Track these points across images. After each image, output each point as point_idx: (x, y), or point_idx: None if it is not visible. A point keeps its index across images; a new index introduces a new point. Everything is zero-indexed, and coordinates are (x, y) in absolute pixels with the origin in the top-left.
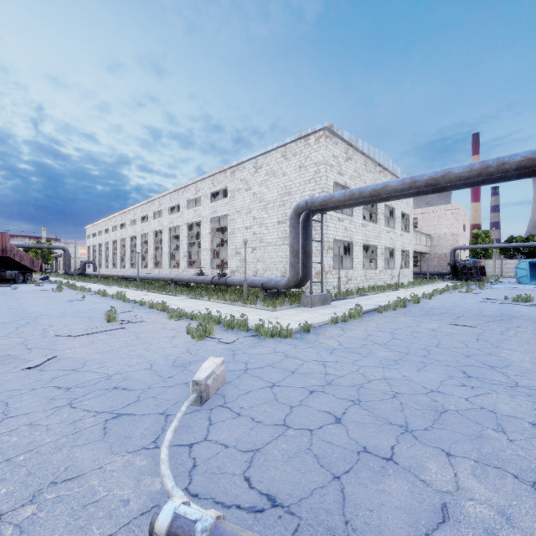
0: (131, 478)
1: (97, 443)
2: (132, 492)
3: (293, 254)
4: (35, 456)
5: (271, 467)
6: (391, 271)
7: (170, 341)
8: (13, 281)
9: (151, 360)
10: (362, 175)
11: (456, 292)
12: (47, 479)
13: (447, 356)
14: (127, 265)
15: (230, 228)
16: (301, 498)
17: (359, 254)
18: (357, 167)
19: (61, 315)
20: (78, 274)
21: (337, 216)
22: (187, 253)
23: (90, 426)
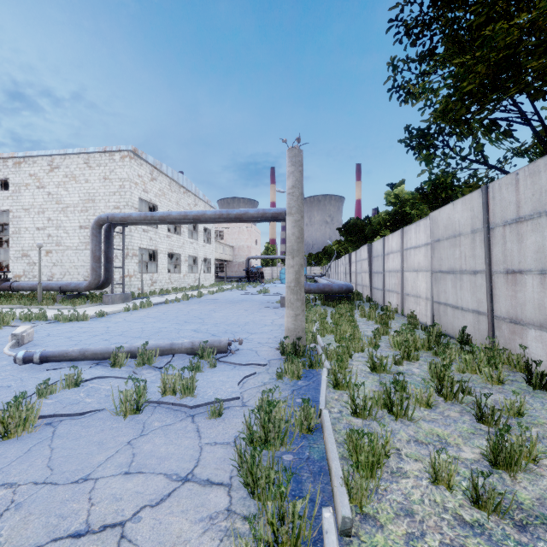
0: None
1: None
2: None
3: (95, 259)
4: None
5: None
6: (195, 275)
7: None
8: None
9: None
10: (167, 194)
11: (236, 290)
12: None
13: (185, 317)
14: None
15: (14, 226)
16: None
17: (164, 260)
18: (162, 186)
19: None
20: None
21: (143, 227)
22: None
23: None
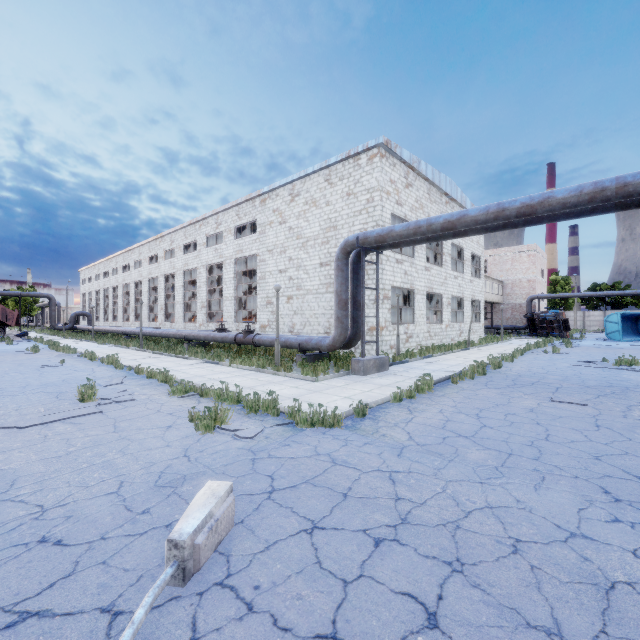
0: None
1: None
2: None
3: (340, 305)
4: None
5: None
6: (459, 326)
7: (162, 435)
8: None
9: (123, 474)
10: (425, 206)
11: (539, 352)
12: None
13: (568, 458)
14: (131, 318)
15: (260, 271)
16: None
17: (422, 304)
18: (419, 195)
19: (19, 390)
20: (67, 328)
21: (395, 257)
22: (205, 303)
23: None
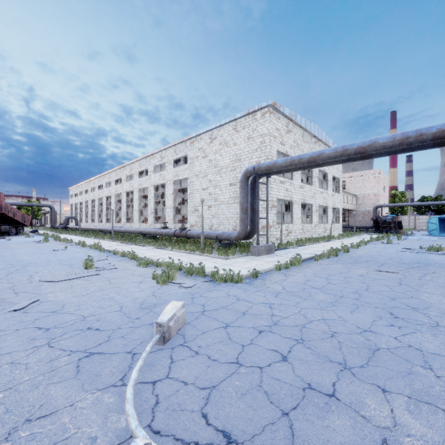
0: (100, 415)
1: (70, 381)
2: (100, 430)
3: (243, 211)
4: (13, 394)
5: (226, 404)
6: (324, 225)
7: (138, 285)
8: (7, 234)
9: (121, 303)
10: (300, 145)
11: (378, 243)
12: (22, 416)
13: (376, 299)
14: (104, 220)
15: (190, 189)
16: (253, 435)
17: (298, 211)
18: (296, 138)
19: (46, 263)
20: (62, 227)
21: (280, 179)
22: (153, 210)
23: (65, 365)
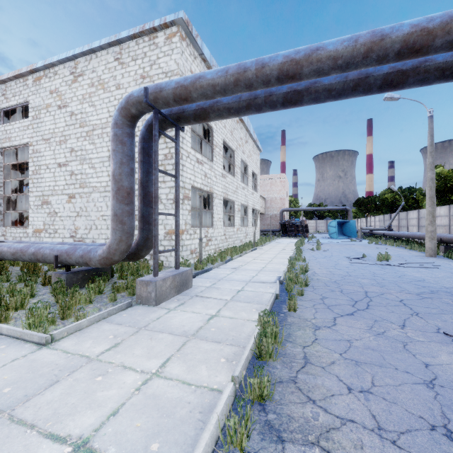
0: None
1: None
2: None
3: (119, 195)
4: None
5: None
6: (245, 229)
7: None
8: None
9: None
10: None
11: (308, 250)
12: None
13: None
14: None
15: (33, 164)
16: None
17: (219, 208)
18: None
19: None
20: None
21: (196, 156)
22: None
23: None
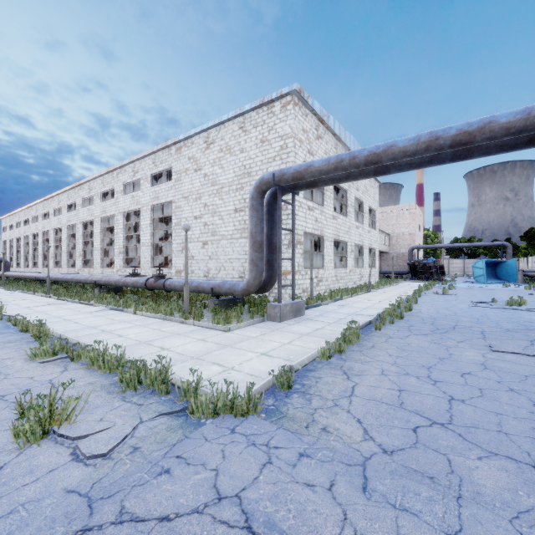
0: None
1: None
2: None
3: (255, 247)
4: None
5: None
6: (360, 271)
7: None
8: None
9: None
10: None
11: (431, 294)
12: None
13: None
14: (51, 264)
15: (176, 217)
16: None
17: (330, 250)
18: (328, 148)
19: None
20: None
21: (307, 204)
22: (122, 249)
23: None
